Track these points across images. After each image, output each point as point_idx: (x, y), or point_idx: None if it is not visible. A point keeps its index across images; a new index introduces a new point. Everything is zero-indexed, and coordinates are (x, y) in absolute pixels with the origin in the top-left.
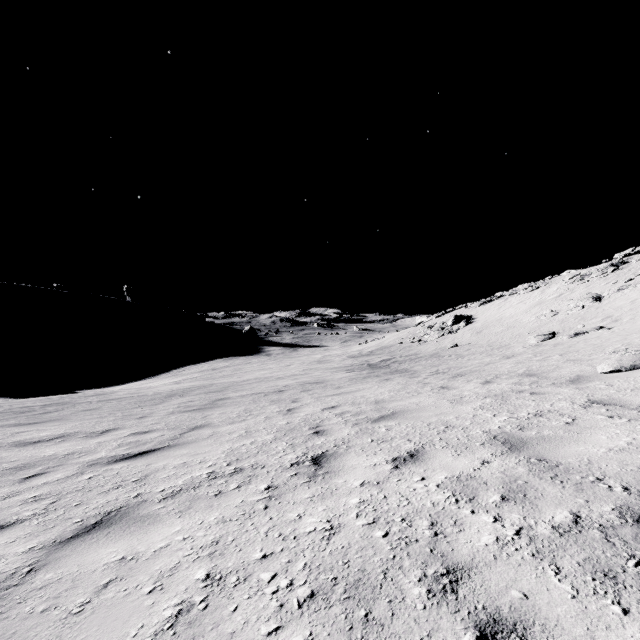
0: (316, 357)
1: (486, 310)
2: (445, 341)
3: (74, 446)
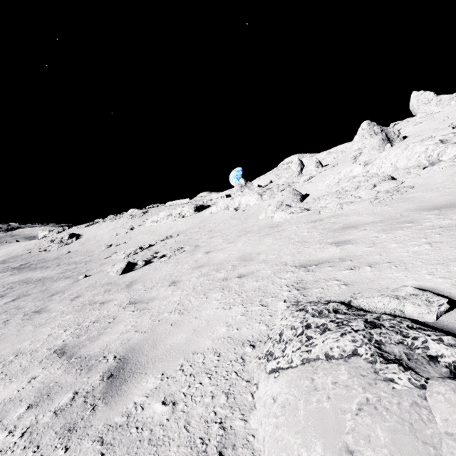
0: None
1: (89, 230)
2: (63, 250)
3: None
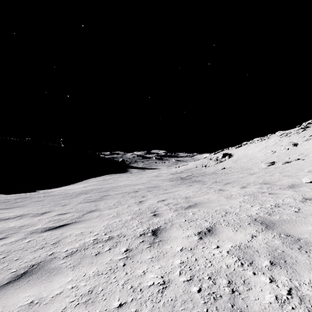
0: (154, 174)
1: (238, 151)
2: (218, 166)
3: (25, 221)
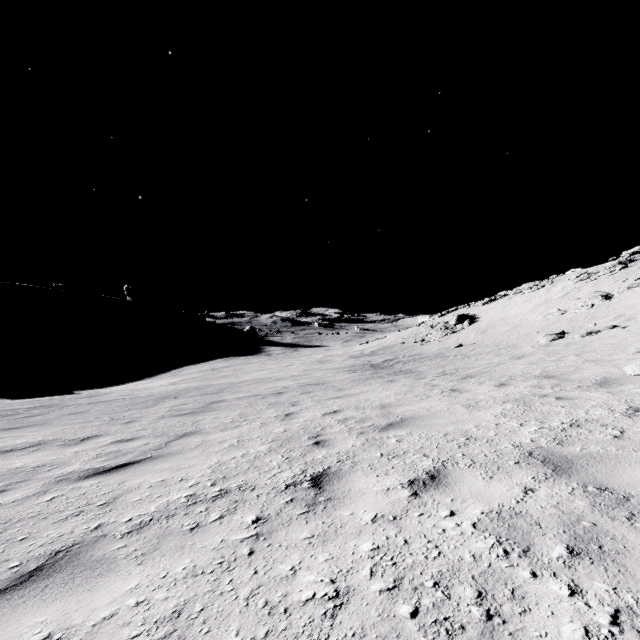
0: (317, 357)
1: (490, 309)
2: (449, 341)
3: (47, 456)
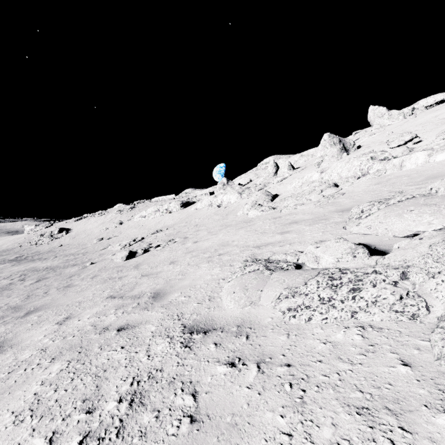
0: None
1: (78, 225)
2: (55, 243)
3: None
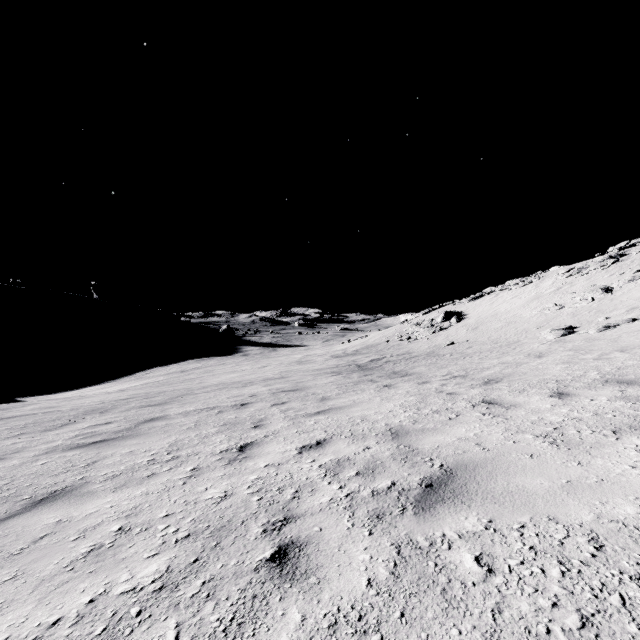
0: (296, 357)
1: (477, 306)
2: (438, 338)
3: None
